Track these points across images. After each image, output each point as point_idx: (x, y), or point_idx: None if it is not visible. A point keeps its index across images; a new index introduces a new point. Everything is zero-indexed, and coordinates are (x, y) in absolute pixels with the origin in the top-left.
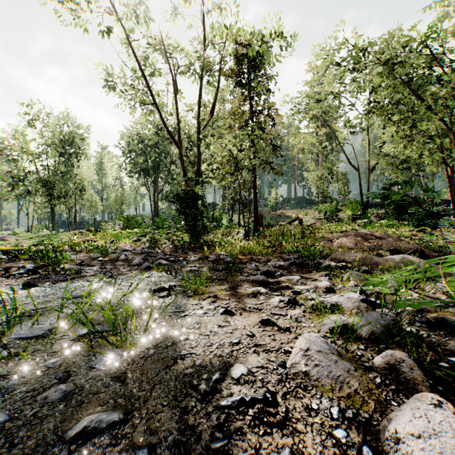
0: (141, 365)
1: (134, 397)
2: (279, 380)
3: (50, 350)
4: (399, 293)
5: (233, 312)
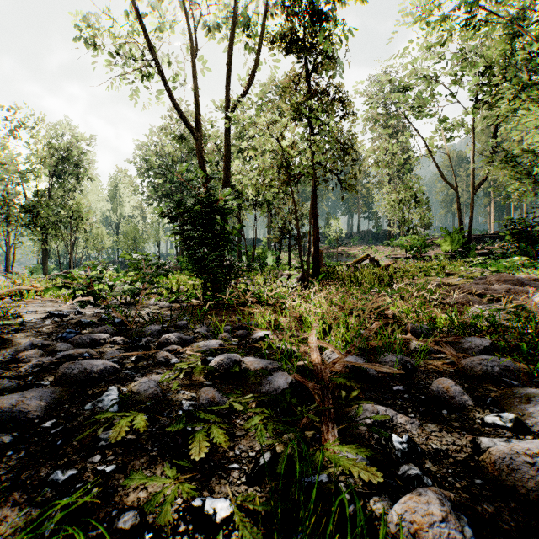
0: None
1: None
2: None
3: None
4: None
5: None
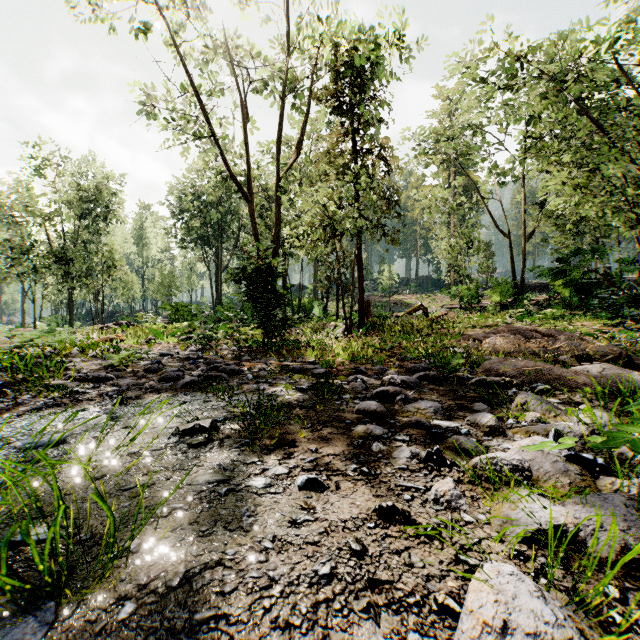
0: None
1: None
2: None
3: None
4: None
5: (323, 484)
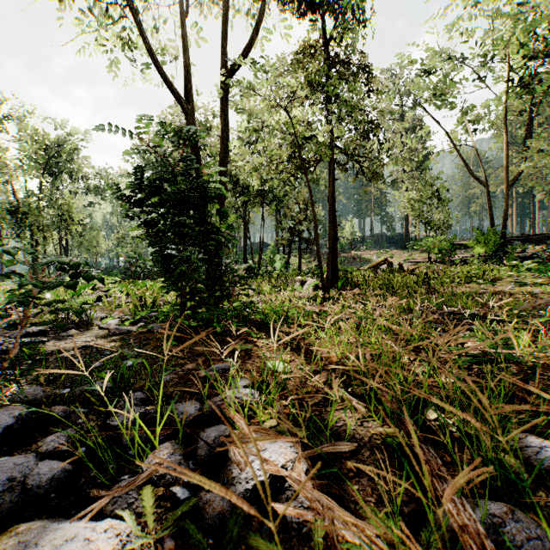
0: None
1: None
2: None
3: None
4: None
5: None
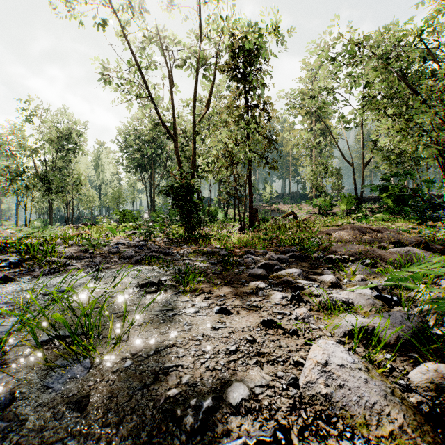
0: (111, 384)
1: (92, 437)
2: (291, 407)
3: (1, 362)
4: (430, 290)
5: (229, 310)
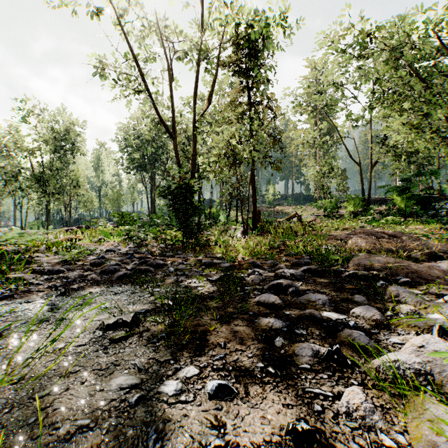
0: None
1: None
2: None
3: None
4: None
5: (232, 390)
